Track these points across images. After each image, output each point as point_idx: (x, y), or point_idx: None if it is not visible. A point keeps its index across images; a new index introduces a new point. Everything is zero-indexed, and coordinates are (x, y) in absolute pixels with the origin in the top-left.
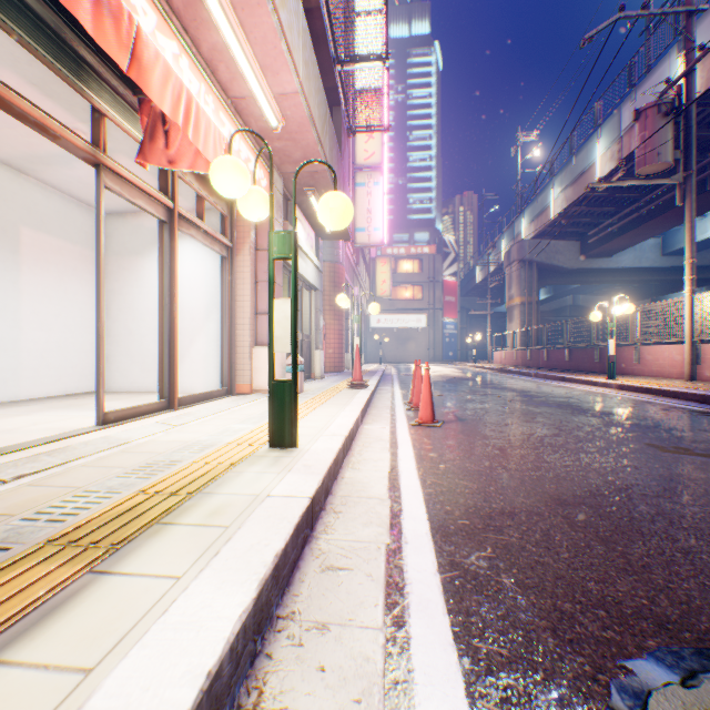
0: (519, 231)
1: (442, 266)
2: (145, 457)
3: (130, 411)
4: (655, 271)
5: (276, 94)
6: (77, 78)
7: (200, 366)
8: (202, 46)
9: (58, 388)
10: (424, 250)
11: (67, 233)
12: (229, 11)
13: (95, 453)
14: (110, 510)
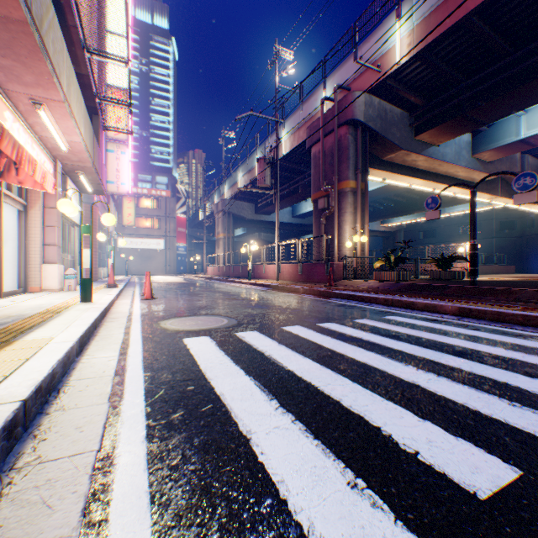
0: (224, 192)
1: (176, 206)
2: (29, 307)
3: None
4: (290, 224)
5: (69, 140)
6: None
7: None
8: (30, 120)
9: None
10: (163, 193)
11: None
12: (52, 119)
13: (0, 308)
14: (44, 311)
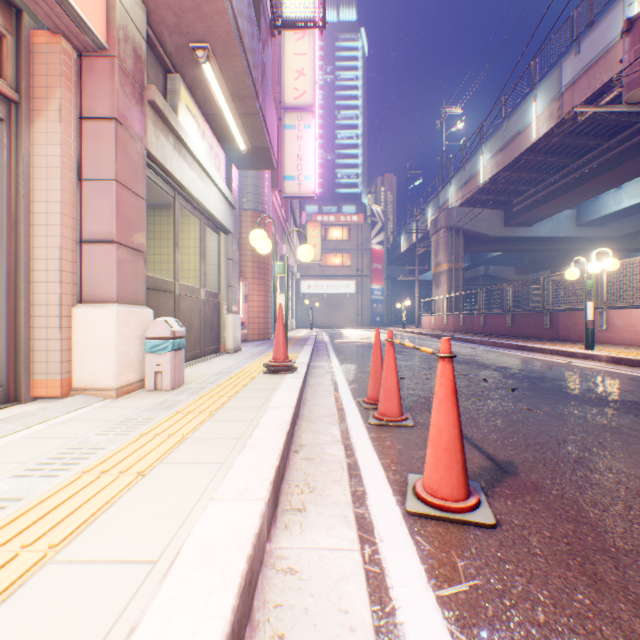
0: (446, 199)
1: (370, 235)
2: None
3: None
4: (568, 241)
5: None
6: None
7: None
8: None
9: None
10: (353, 218)
11: None
12: None
13: None
14: None
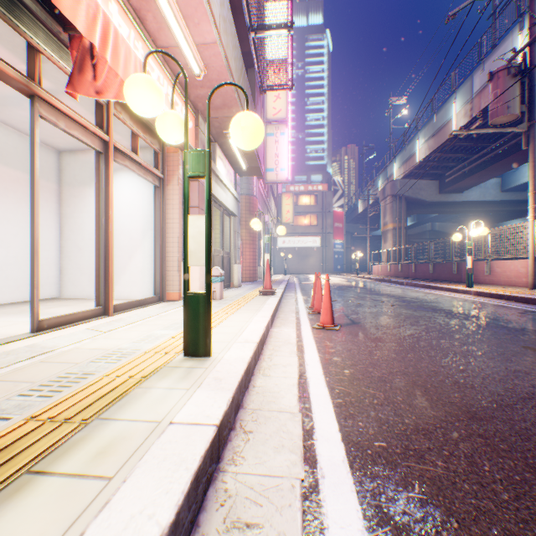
0: (392, 173)
1: (332, 200)
2: (60, 369)
3: (65, 317)
4: (495, 203)
5: (198, 44)
6: (8, 12)
7: (137, 277)
8: None
9: (16, 296)
10: (318, 187)
11: (24, 166)
12: None
13: (13, 363)
14: None
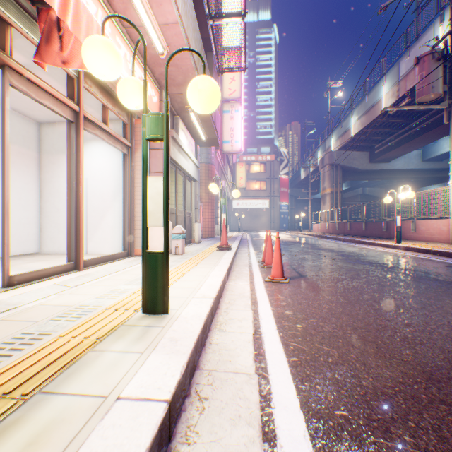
0: (329, 145)
1: (279, 168)
2: (17, 328)
3: (37, 273)
4: (417, 171)
5: (161, 24)
6: None
7: (108, 235)
8: None
9: None
10: (267, 158)
11: None
12: None
13: None
14: None
